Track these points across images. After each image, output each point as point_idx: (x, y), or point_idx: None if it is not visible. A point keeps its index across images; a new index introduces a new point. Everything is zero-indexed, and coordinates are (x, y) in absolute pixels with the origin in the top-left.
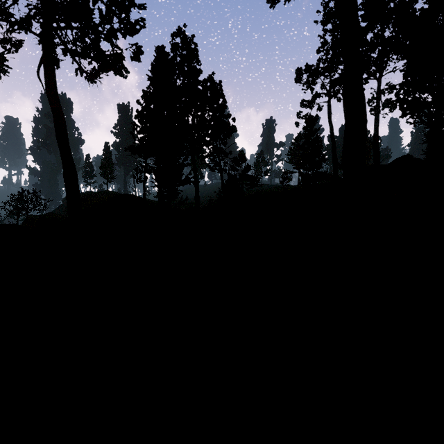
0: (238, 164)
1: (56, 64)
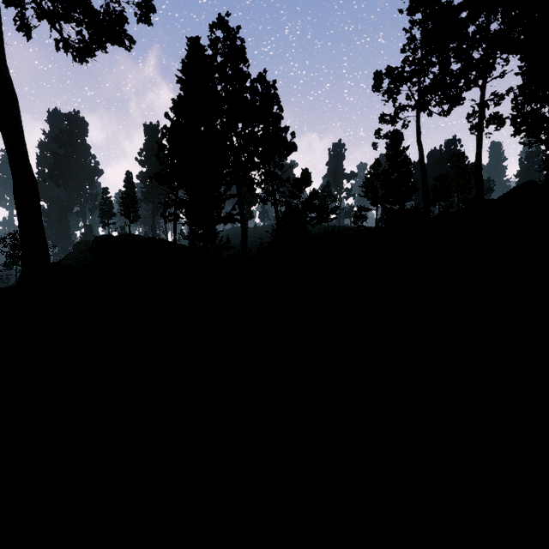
0: (301, 189)
1: (25, 33)
